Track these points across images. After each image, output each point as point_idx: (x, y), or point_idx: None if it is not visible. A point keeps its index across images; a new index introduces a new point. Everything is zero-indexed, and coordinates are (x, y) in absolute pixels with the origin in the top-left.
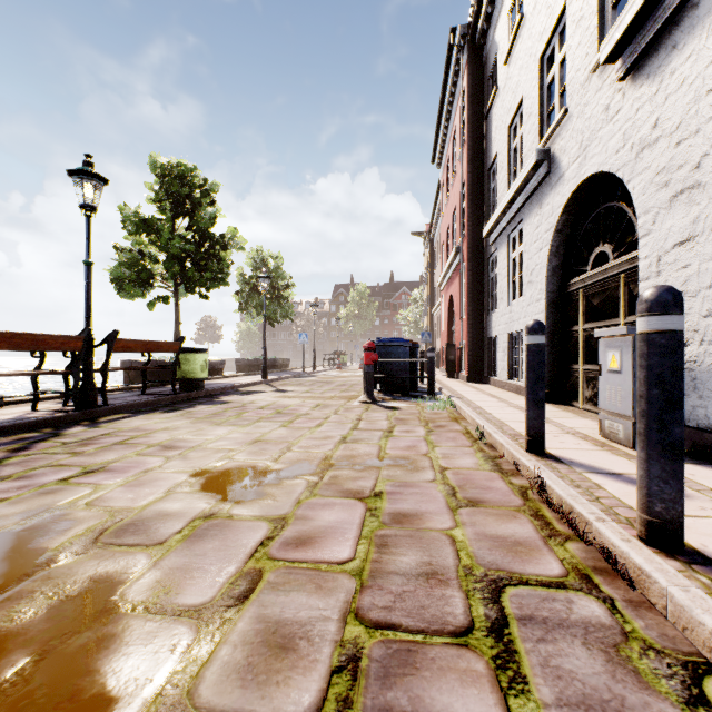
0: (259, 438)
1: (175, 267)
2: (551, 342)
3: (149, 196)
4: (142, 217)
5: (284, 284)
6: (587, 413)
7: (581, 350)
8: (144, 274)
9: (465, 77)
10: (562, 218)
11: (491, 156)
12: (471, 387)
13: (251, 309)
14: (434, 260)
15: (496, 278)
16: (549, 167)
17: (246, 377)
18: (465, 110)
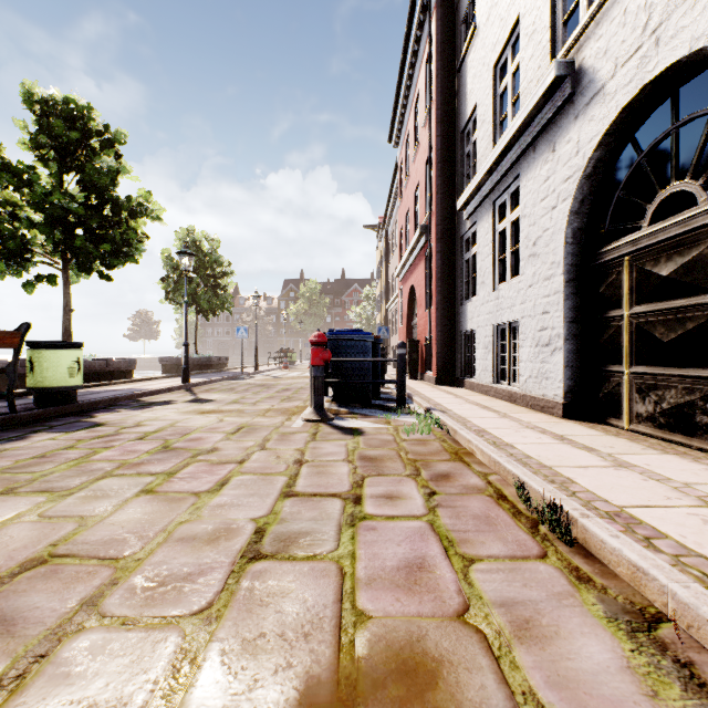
0: (50, 550)
1: (55, 233)
2: (570, 333)
3: (23, 139)
4: (7, 163)
5: (221, 271)
6: (649, 439)
7: (627, 345)
8: (12, 242)
9: (433, 24)
10: (596, 155)
11: (465, 113)
12: (445, 392)
13: (182, 299)
14: (388, 253)
15: (473, 260)
16: (572, 86)
17: (164, 380)
18: (433, 64)
